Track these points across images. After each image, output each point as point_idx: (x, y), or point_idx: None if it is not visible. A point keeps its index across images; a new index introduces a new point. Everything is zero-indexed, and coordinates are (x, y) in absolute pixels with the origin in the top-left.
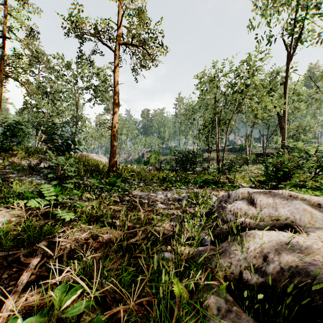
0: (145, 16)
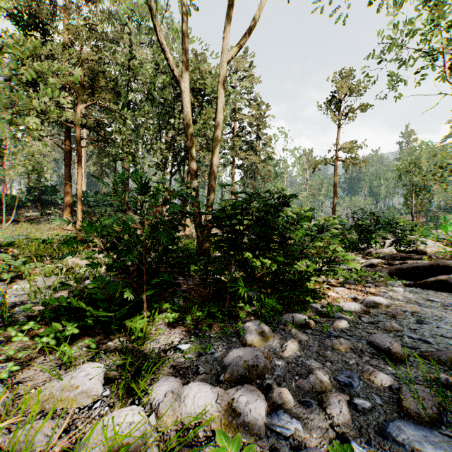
0: (354, 151)
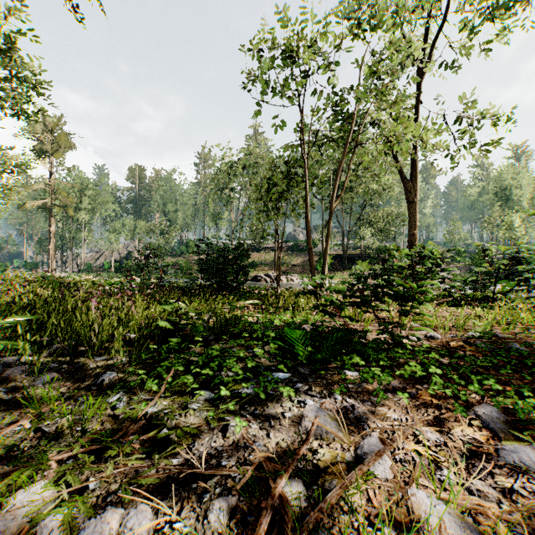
0: None
